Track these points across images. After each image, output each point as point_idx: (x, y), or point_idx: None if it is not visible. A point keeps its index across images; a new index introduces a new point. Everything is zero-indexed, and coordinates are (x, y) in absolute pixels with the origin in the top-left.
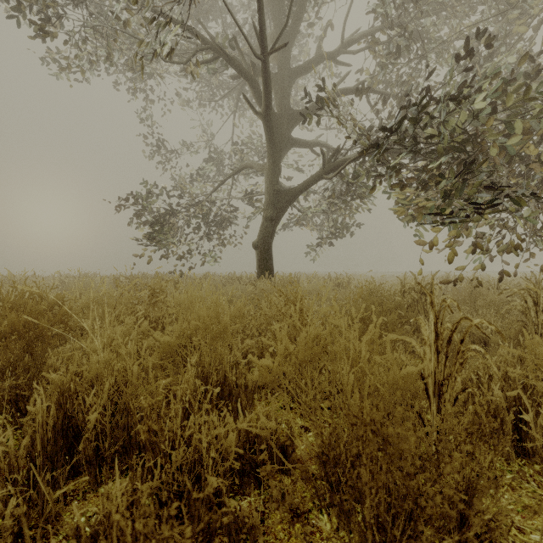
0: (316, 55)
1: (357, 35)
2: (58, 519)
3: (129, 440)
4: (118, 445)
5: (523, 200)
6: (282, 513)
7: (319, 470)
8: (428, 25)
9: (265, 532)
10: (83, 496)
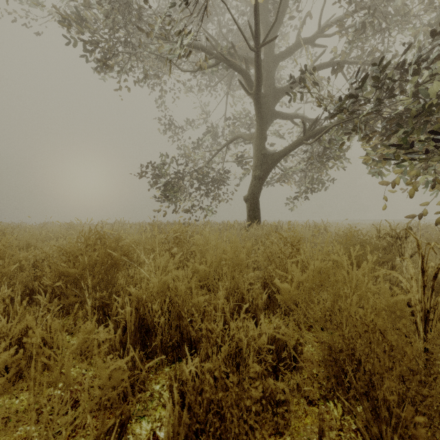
0: (296, 41)
1: (332, 20)
2: (143, 384)
3: (181, 337)
4: (171, 340)
5: None
6: (297, 398)
7: (324, 370)
8: (399, 3)
9: (287, 409)
10: (155, 372)
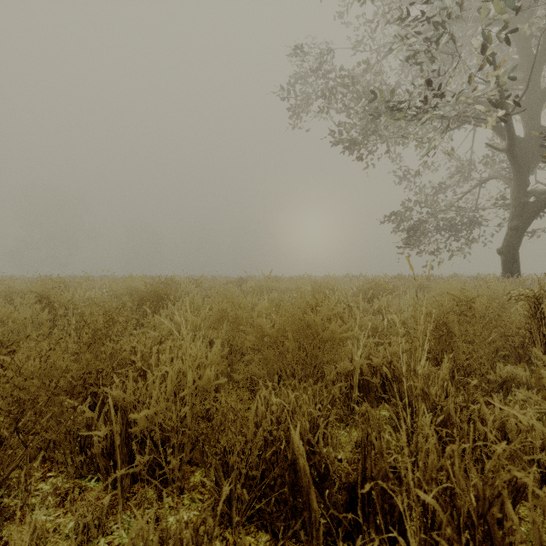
0: None
1: None
2: None
3: None
4: None
5: None
6: None
7: None
8: None
9: None
10: None
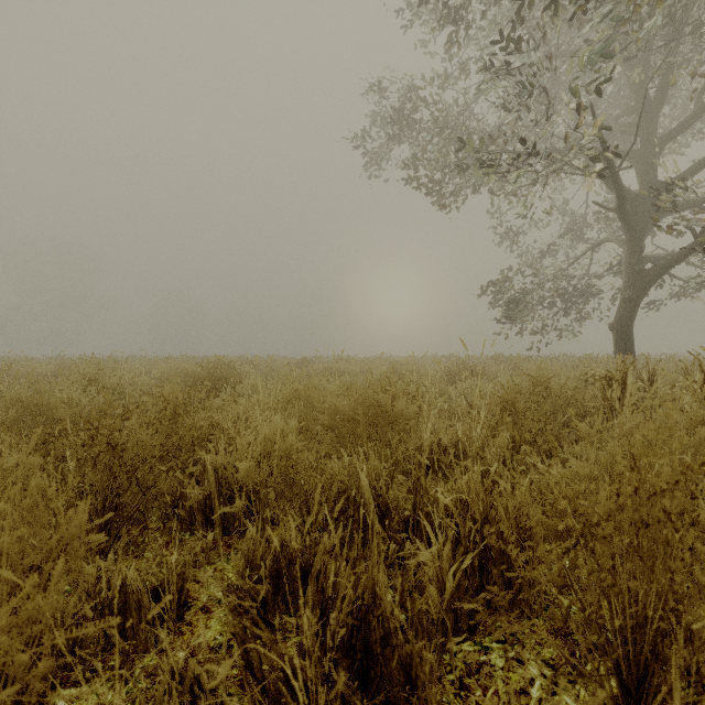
0: (695, 111)
1: None
2: None
3: None
4: None
5: None
6: None
7: None
8: None
9: None
10: None
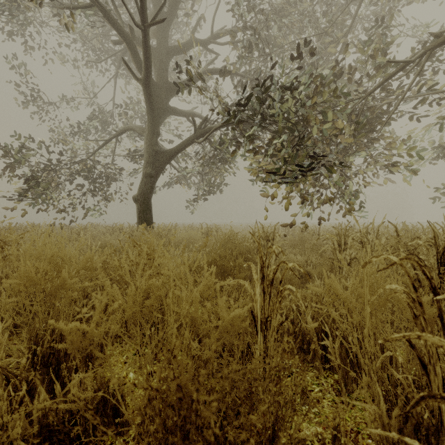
0: (191, 40)
1: (224, 30)
2: None
3: None
4: None
5: (333, 171)
6: None
7: None
8: (275, 34)
9: None
10: None
